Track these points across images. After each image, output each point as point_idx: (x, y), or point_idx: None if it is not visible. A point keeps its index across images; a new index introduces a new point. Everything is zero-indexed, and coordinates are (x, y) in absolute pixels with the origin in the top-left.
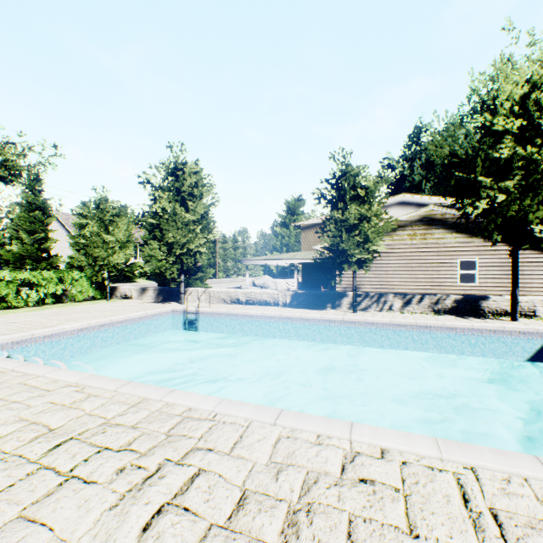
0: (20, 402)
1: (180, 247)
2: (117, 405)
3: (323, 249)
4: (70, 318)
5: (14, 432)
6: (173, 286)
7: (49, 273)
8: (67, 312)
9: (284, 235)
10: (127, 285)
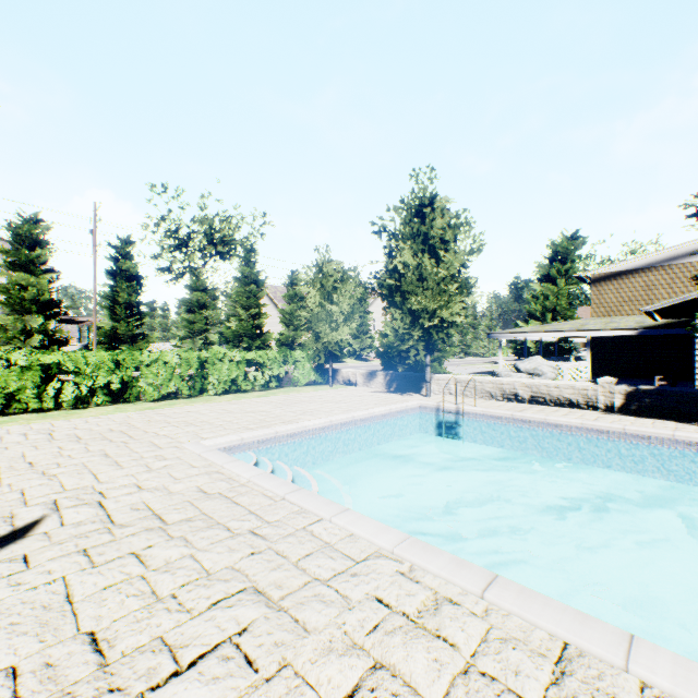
0: (326, 583)
1: (427, 316)
2: (518, 651)
3: (654, 312)
4: (304, 410)
5: (360, 689)
6: (400, 369)
7: (273, 353)
8: (296, 401)
9: (548, 294)
10: (336, 366)
